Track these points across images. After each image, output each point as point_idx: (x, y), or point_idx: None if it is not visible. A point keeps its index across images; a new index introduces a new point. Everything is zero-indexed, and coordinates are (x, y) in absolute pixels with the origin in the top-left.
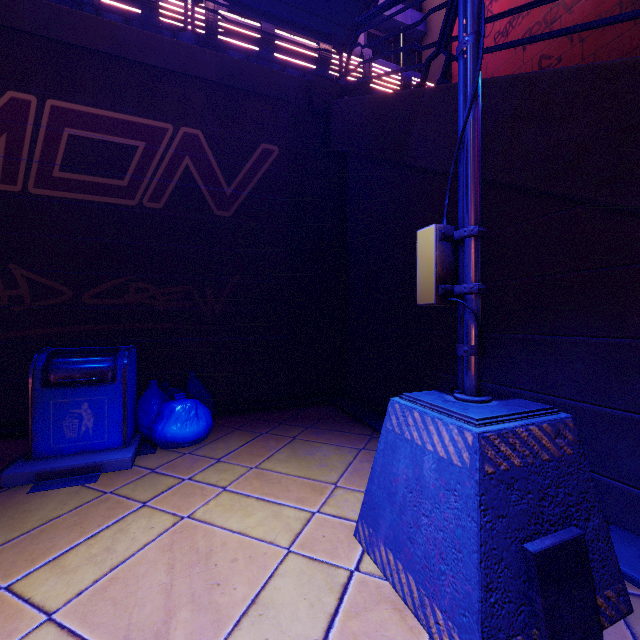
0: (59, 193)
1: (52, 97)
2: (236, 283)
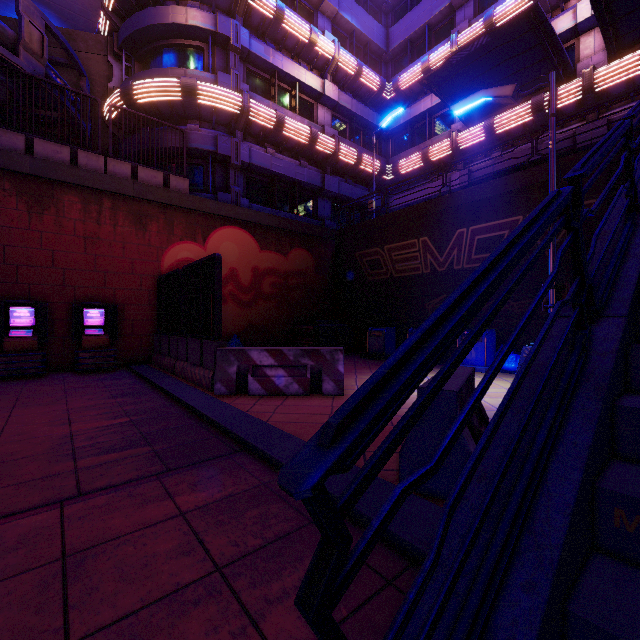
0: (473, 265)
1: (471, 226)
2: None
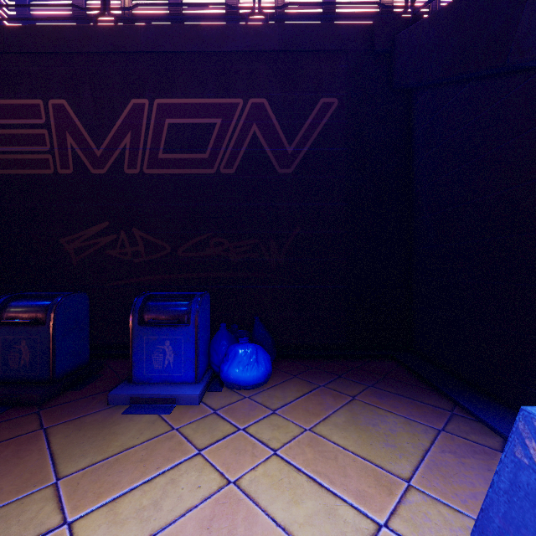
0: (162, 171)
1: (158, 97)
2: (297, 235)
